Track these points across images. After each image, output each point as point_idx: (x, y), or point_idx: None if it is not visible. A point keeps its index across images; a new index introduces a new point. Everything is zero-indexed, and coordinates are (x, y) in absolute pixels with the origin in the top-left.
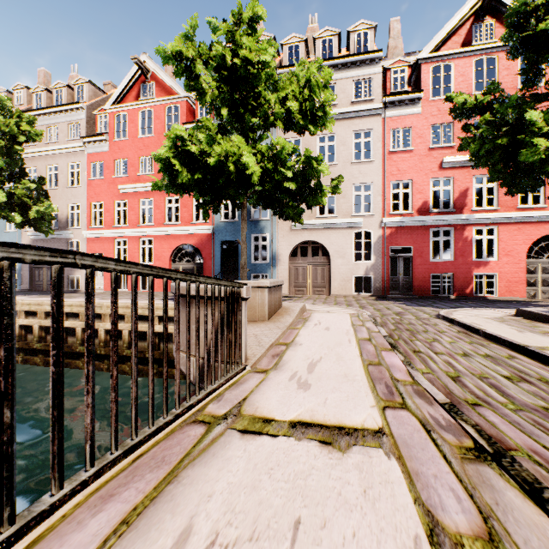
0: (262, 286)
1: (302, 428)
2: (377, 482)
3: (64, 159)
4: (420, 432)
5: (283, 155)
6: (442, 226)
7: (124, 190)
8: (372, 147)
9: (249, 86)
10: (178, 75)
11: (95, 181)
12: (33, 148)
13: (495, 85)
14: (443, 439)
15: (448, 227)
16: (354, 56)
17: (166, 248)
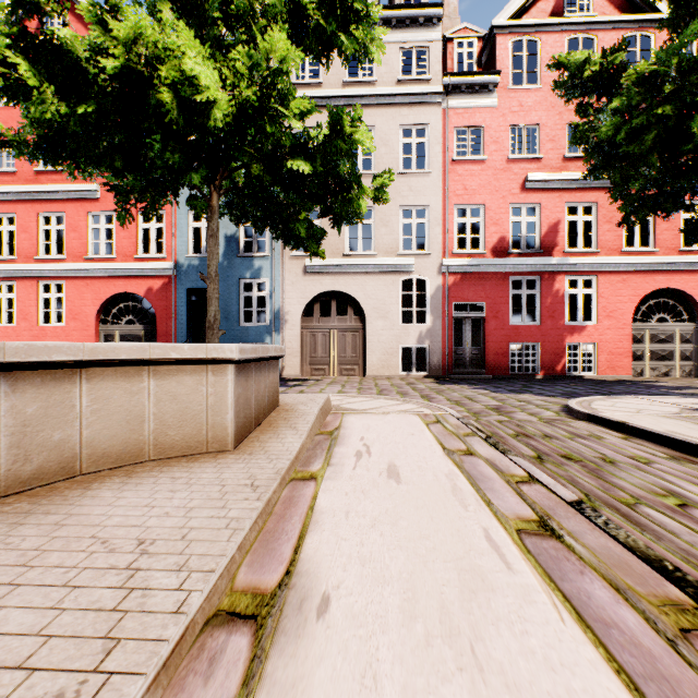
0: (216, 360)
1: None
2: None
3: None
4: None
5: (283, 77)
6: (525, 273)
7: (9, 194)
8: (428, 153)
9: None
10: None
11: None
12: None
13: None
14: None
15: (533, 276)
16: (402, 8)
17: (90, 299)
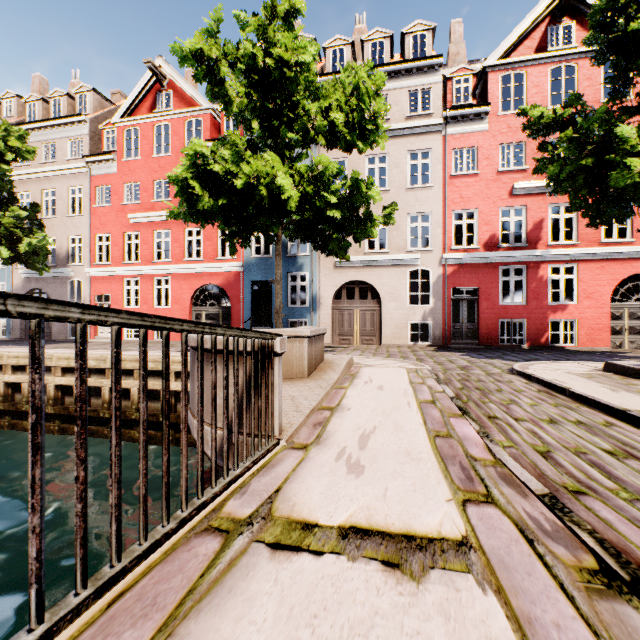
0: (300, 336)
1: (356, 539)
2: (474, 639)
3: (63, 182)
4: (520, 544)
5: (326, 177)
6: (512, 263)
7: (136, 219)
8: (431, 171)
9: (284, 93)
10: (199, 79)
11: (101, 209)
12: (26, 169)
13: (576, 96)
14: (554, 555)
15: (519, 265)
16: (410, 62)
17: (186, 289)
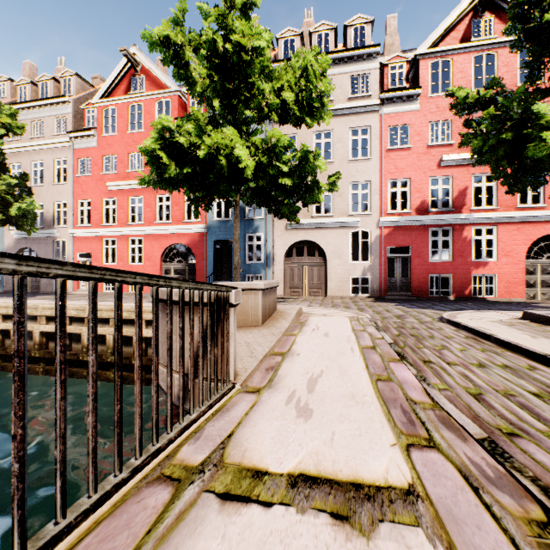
0: (255, 289)
1: (305, 488)
2: None
3: (50, 154)
4: (466, 492)
5: (278, 148)
6: (440, 225)
7: (113, 187)
8: (370, 145)
9: (242, 74)
10: (167, 62)
11: (82, 178)
12: (17, 143)
13: (497, 80)
14: (501, 505)
15: (446, 227)
16: (351, 50)
17: (157, 248)
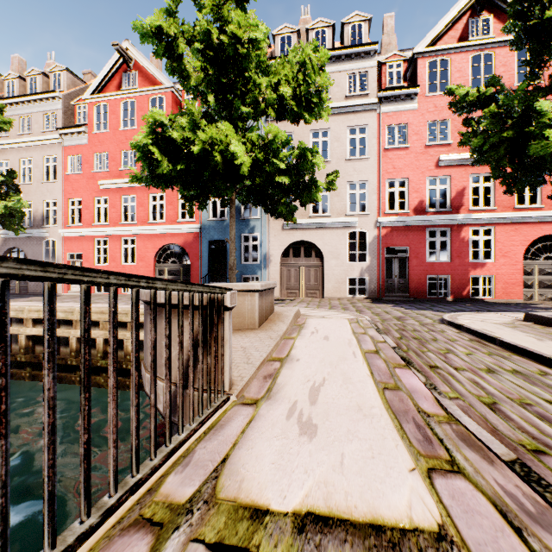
0: (251, 290)
1: (315, 533)
2: None
3: (39, 151)
4: (507, 535)
5: (275, 144)
6: (438, 226)
7: (105, 185)
8: (367, 144)
9: (237, 68)
10: (159, 55)
11: (73, 176)
12: (5, 140)
13: (496, 78)
14: None
15: (444, 227)
16: (349, 48)
17: (150, 248)
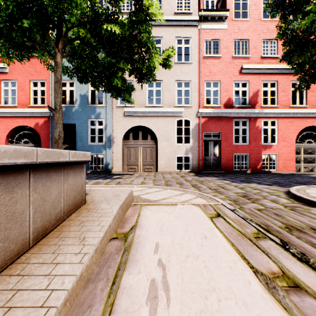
0: None
1: None
2: None
3: None
4: None
5: None
6: (241, 117)
7: None
8: (191, 52)
9: None
10: None
11: None
12: None
13: None
14: None
15: (245, 119)
16: None
17: (2, 129)
